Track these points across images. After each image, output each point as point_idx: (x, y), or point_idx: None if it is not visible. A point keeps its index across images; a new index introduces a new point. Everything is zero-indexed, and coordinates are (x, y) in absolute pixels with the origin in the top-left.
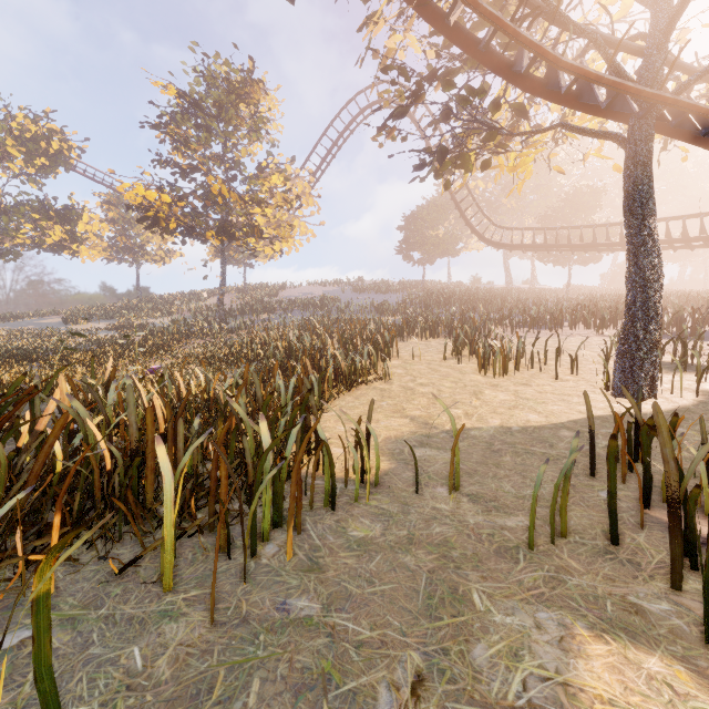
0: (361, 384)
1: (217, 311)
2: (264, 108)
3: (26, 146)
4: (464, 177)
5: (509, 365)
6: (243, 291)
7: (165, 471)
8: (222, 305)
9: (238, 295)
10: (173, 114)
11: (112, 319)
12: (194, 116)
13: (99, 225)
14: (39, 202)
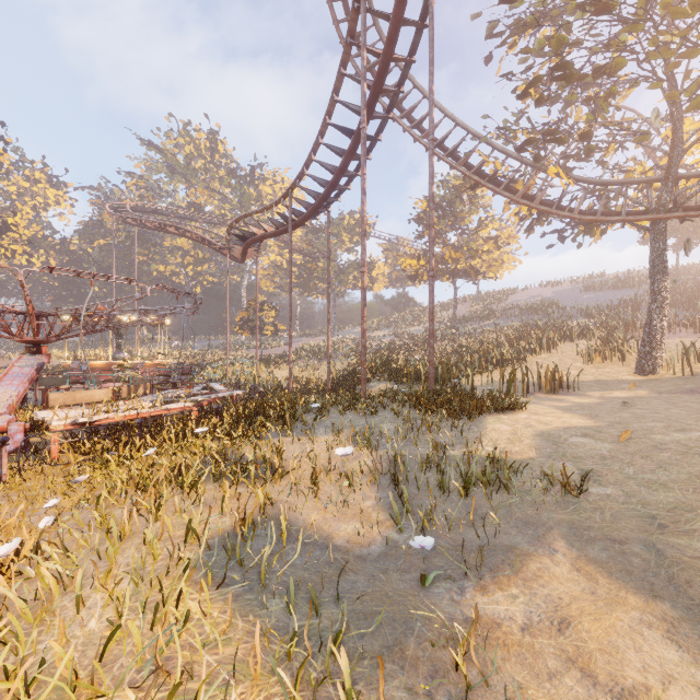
0: (509, 366)
1: (452, 322)
2: (479, 189)
3: (350, 233)
4: (598, 235)
5: (614, 358)
6: (477, 300)
7: (422, 370)
8: (454, 318)
9: (473, 303)
10: (425, 213)
11: (390, 328)
12: (436, 209)
13: (383, 269)
14: (356, 264)
